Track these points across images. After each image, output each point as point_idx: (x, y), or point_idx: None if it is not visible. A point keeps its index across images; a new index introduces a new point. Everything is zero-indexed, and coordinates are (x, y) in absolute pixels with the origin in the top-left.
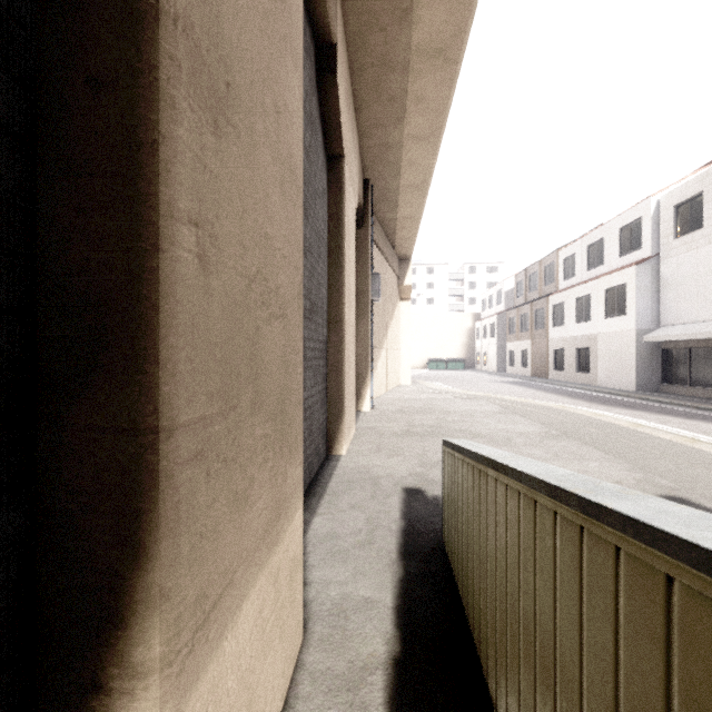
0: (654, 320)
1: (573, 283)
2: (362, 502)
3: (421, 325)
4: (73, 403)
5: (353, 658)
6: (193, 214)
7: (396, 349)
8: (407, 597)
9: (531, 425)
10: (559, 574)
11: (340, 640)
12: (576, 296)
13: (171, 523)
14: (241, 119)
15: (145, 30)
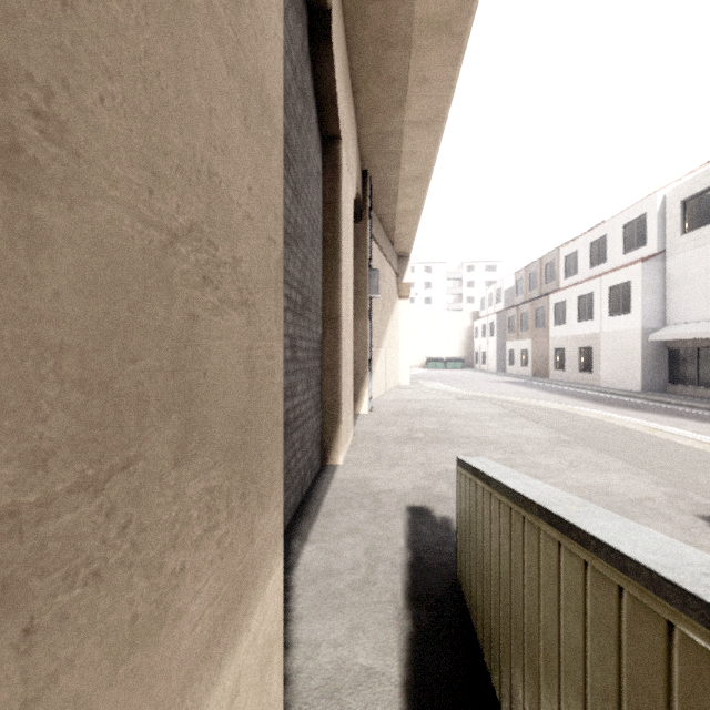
0: (660, 319)
1: (575, 281)
2: (360, 525)
3: (419, 324)
4: None
5: None
6: None
7: (395, 349)
8: (419, 667)
9: (539, 429)
10: None
11: None
12: (579, 294)
13: None
14: None
15: None
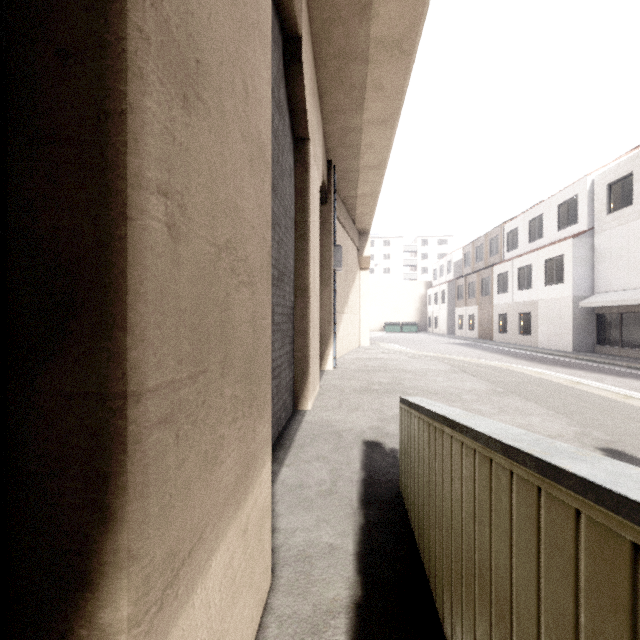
0: (589, 288)
1: (516, 254)
2: (325, 454)
3: (378, 292)
4: (43, 368)
5: (317, 602)
6: (162, 184)
7: (356, 314)
8: (367, 544)
9: (478, 383)
10: (515, 531)
11: (306, 584)
12: (519, 266)
13: (140, 486)
14: (211, 96)
15: (113, 2)
